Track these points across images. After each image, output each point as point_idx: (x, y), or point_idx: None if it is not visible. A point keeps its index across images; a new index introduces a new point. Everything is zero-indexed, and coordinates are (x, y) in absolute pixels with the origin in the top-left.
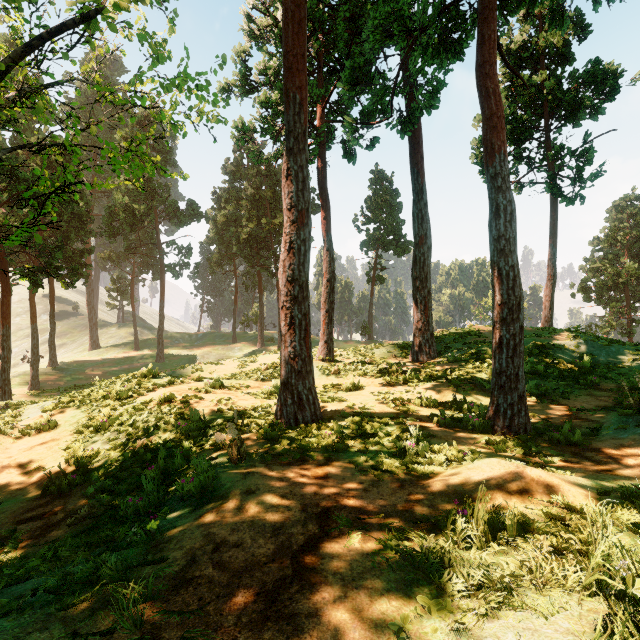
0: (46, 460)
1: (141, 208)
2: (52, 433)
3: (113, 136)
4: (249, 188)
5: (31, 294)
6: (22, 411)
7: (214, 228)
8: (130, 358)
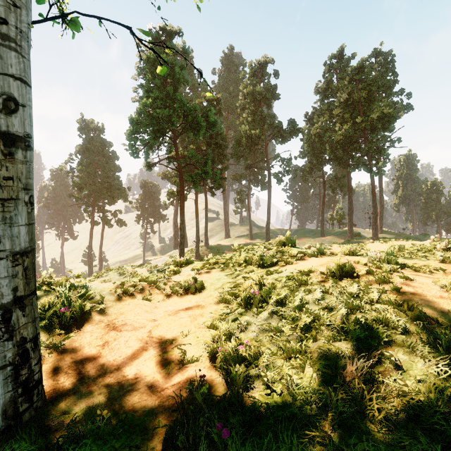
0: (186, 339)
1: (256, 132)
2: (197, 296)
3: (237, 98)
4: (342, 95)
5: (195, 199)
6: (181, 268)
7: (307, 142)
8: (248, 244)
